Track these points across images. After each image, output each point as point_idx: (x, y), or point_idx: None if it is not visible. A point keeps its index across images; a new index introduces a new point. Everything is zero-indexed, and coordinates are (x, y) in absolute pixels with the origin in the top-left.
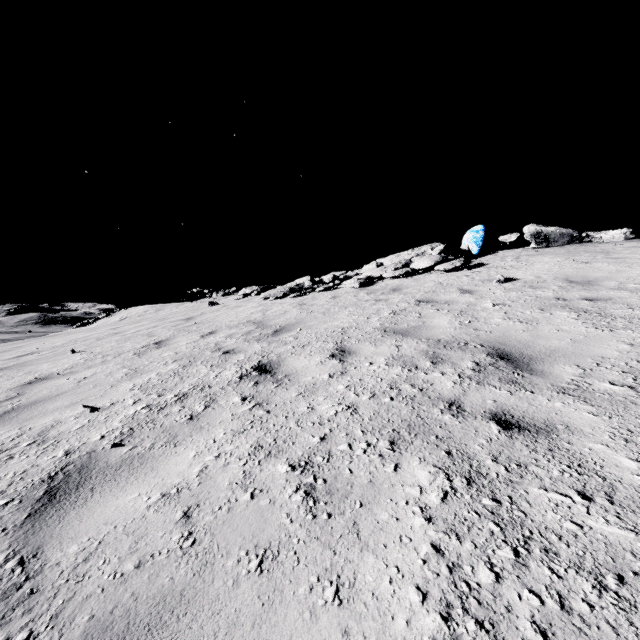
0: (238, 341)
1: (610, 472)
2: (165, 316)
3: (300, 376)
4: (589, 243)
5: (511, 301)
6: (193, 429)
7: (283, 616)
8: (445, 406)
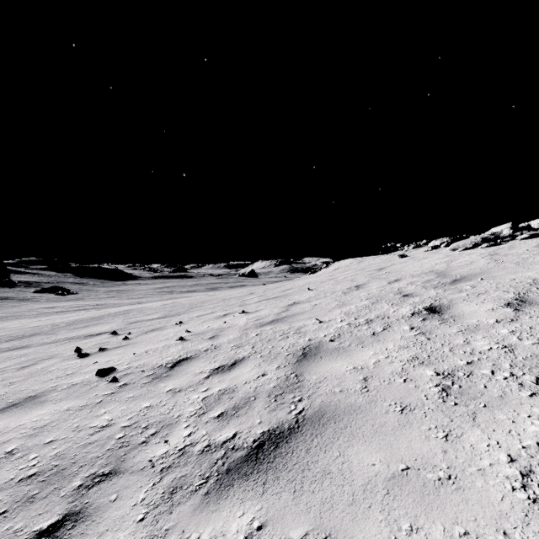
0: (417, 287)
1: None
2: (363, 267)
3: (465, 318)
4: None
5: None
6: (374, 340)
7: (409, 432)
8: None
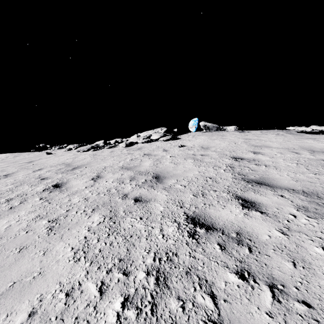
0: (52, 173)
1: (154, 211)
2: (17, 160)
3: (72, 188)
4: (221, 131)
5: (177, 155)
6: (10, 212)
7: (21, 261)
8: (122, 196)
